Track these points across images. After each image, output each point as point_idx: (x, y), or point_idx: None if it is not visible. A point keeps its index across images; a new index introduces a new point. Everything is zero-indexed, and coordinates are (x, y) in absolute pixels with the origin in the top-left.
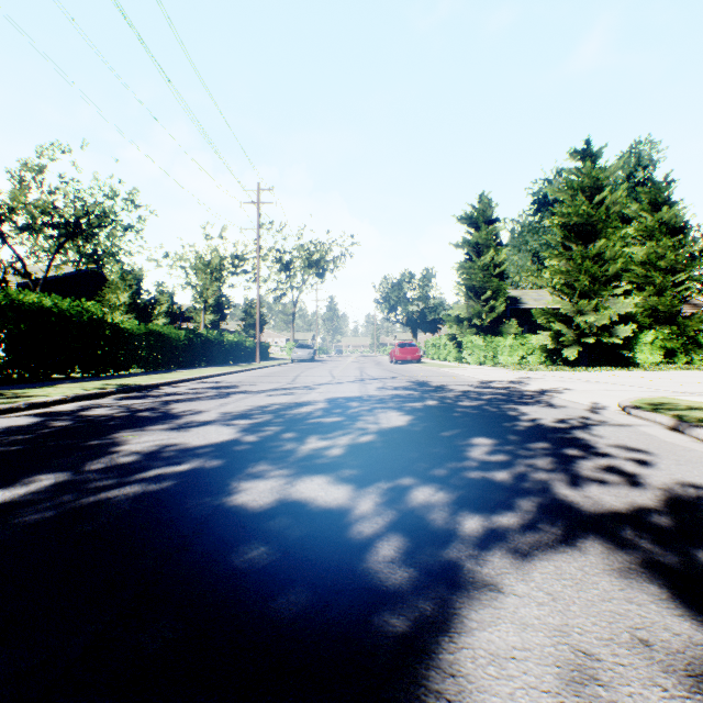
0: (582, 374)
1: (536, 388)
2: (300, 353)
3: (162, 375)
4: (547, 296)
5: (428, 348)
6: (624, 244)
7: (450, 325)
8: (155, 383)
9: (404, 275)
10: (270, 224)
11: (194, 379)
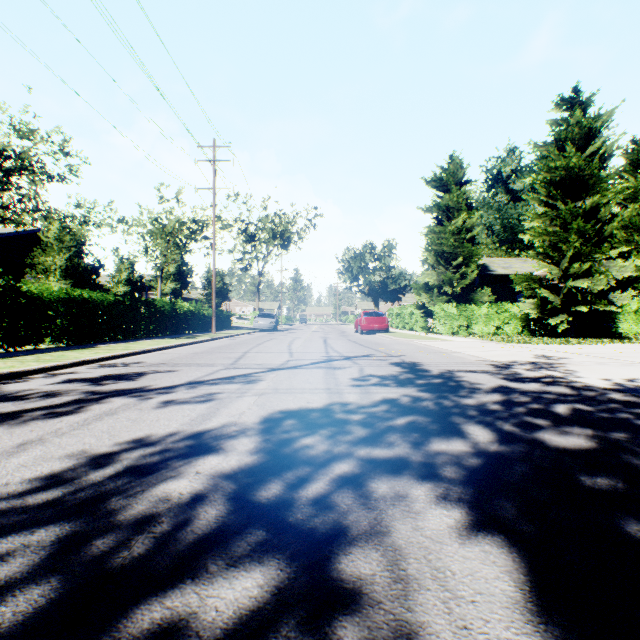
0: (590, 348)
1: (603, 380)
2: (261, 322)
3: (66, 352)
4: (514, 263)
5: (392, 317)
6: (614, 203)
7: (419, 293)
8: (15, 372)
9: (366, 246)
10: (235, 195)
11: (103, 359)
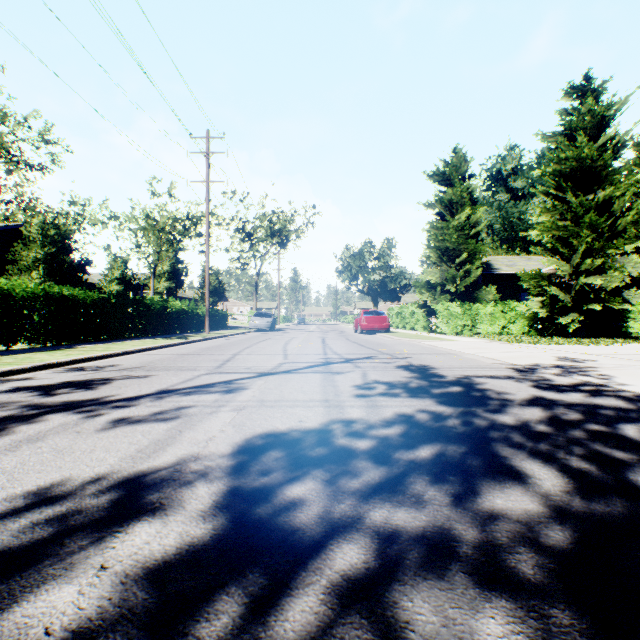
0: (609, 349)
1: None
2: (258, 321)
3: (35, 354)
4: (518, 261)
5: (392, 317)
6: None
7: (421, 291)
8: None
9: (365, 245)
10: (232, 193)
11: (73, 362)
